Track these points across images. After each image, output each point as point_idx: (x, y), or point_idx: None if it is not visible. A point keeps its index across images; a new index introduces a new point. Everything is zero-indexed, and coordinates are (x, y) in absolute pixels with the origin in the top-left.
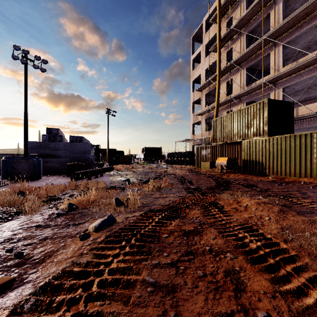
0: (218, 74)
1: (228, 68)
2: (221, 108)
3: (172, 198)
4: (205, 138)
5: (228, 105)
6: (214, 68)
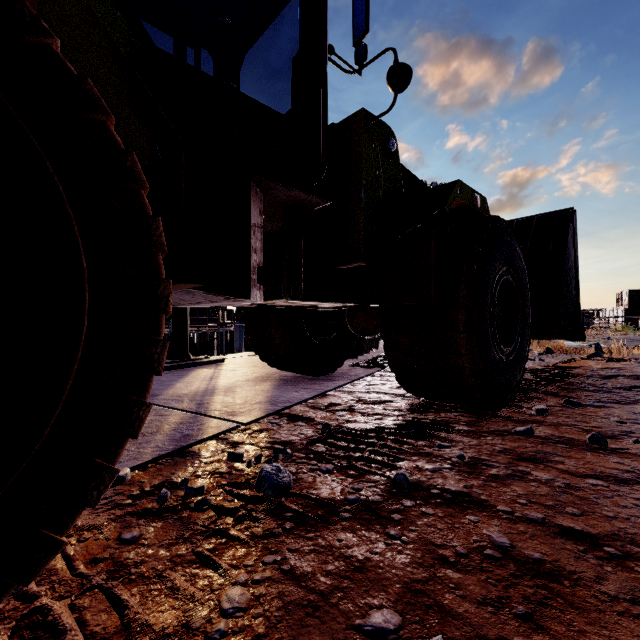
0: None
1: None
2: None
3: None
4: None
5: None
6: None
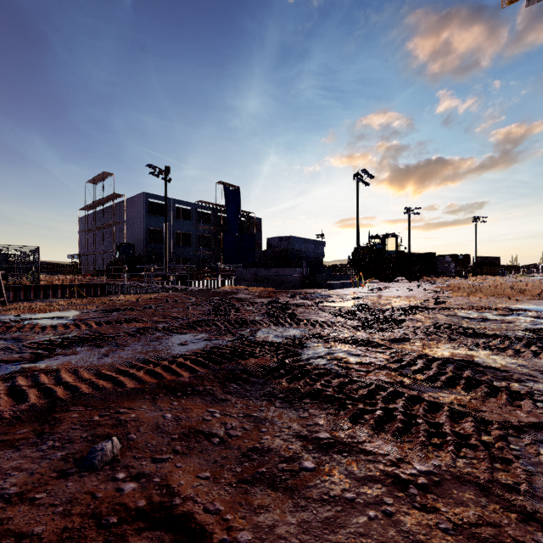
0: None
1: None
2: None
3: None
4: None
5: None
6: None
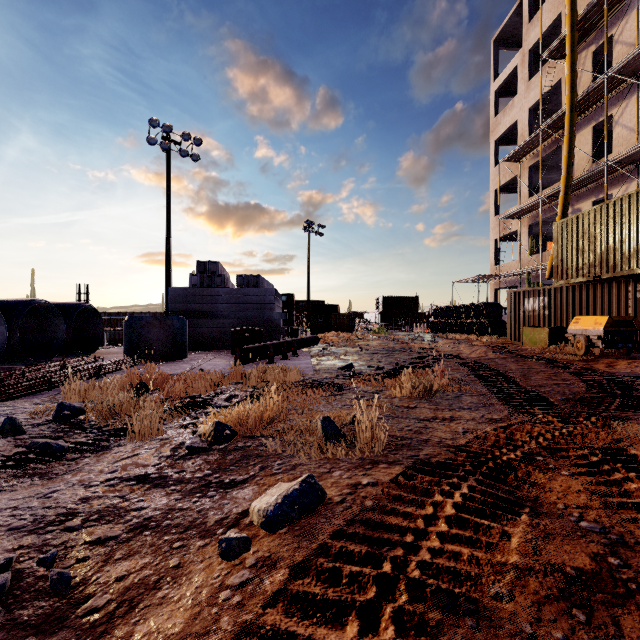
0: (569, 110)
1: (597, 90)
2: (575, 195)
3: (471, 426)
4: (530, 272)
5: (596, 186)
6: (554, 101)
